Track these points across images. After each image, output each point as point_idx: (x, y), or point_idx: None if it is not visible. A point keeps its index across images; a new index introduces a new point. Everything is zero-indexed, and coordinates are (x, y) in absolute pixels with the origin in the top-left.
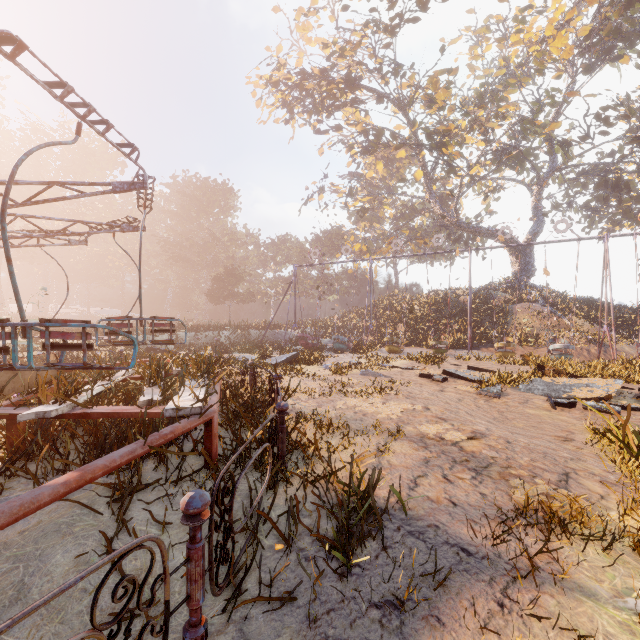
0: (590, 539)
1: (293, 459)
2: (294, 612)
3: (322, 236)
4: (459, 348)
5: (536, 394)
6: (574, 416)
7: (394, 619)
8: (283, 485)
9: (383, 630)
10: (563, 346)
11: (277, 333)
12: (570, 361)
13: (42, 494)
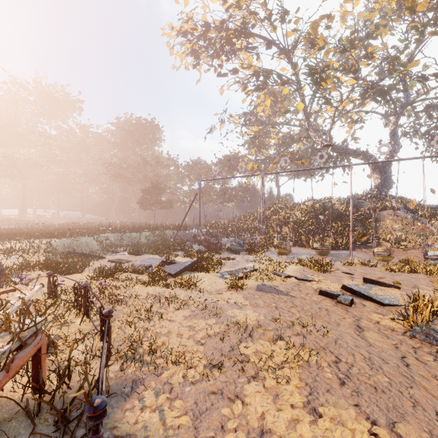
0: None
1: None
2: None
3: (223, 159)
4: (337, 249)
5: None
6: None
7: None
8: None
9: None
10: None
11: (187, 233)
12: None
13: None
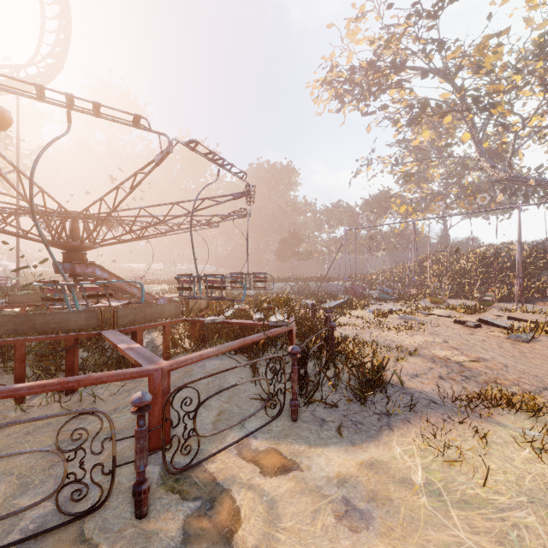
0: (527, 412)
1: (339, 358)
2: (337, 412)
3: (371, 200)
4: (509, 301)
5: None
6: None
7: (385, 418)
8: (332, 368)
9: (379, 421)
10: None
11: (330, 285)
12: None
13: (234, 344)
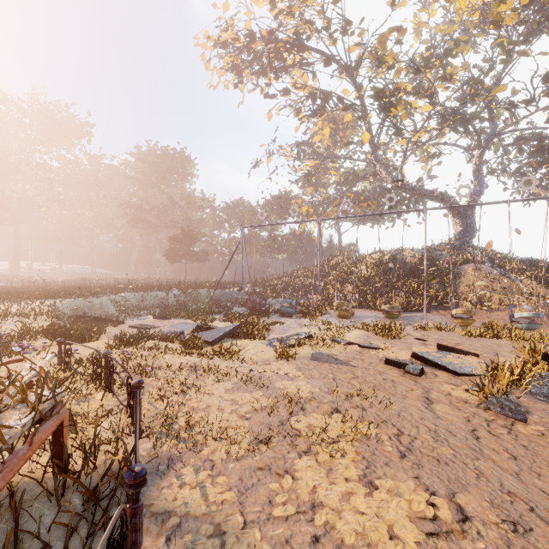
0: None
1: None
2: None
3: (272, 200)
4: (409, 311)
5: None
6: None
7: None
8: None
9: None
10: (532, 315)
11: (226, 293)
12: None
13: None
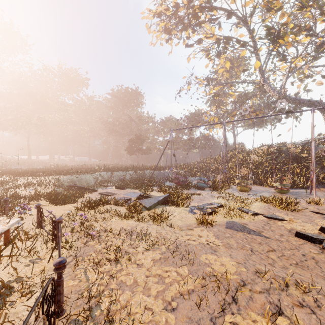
0: None
1: None
2: None
3: (190, 116)
4: (294, 187)
5: None
6: None
7: None
8: None
9: None
10: None
11: (161, 173)
12: None
13: None
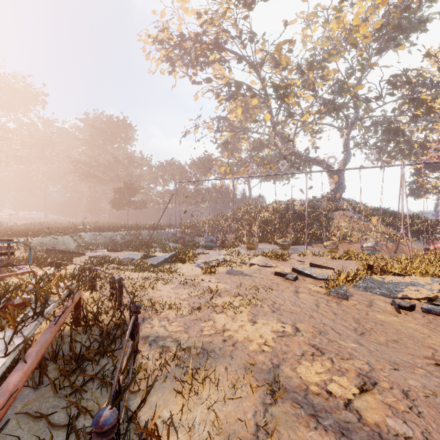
0: None
1: None
2: None
3: (197, 161)
4: (297, 244)
5: (374, 293)
6: (421, 322)
7: None
8: None
9: None
10: (373, 244)
11: (162, 233)
12: (381, 257)
13: None
